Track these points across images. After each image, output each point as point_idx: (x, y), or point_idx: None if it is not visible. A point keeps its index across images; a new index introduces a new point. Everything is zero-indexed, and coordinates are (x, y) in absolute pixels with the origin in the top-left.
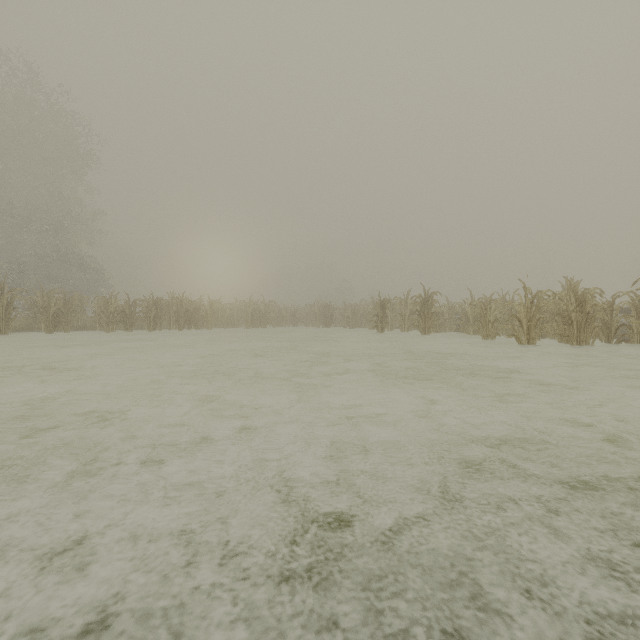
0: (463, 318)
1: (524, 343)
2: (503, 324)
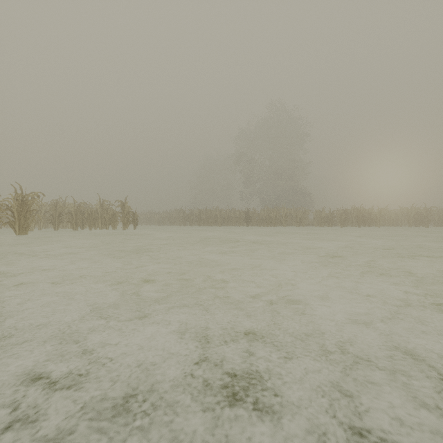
0: None
1: None
2: None
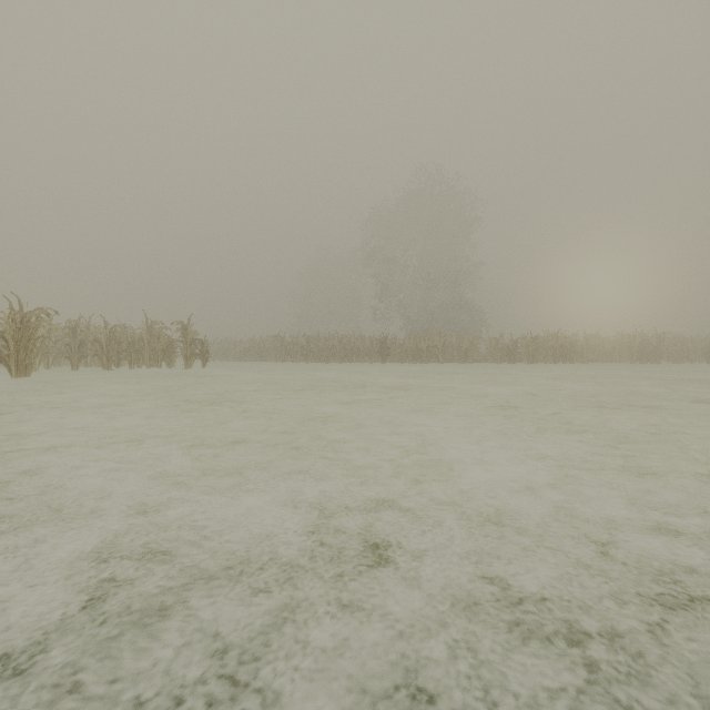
0: None
1: None
2: None
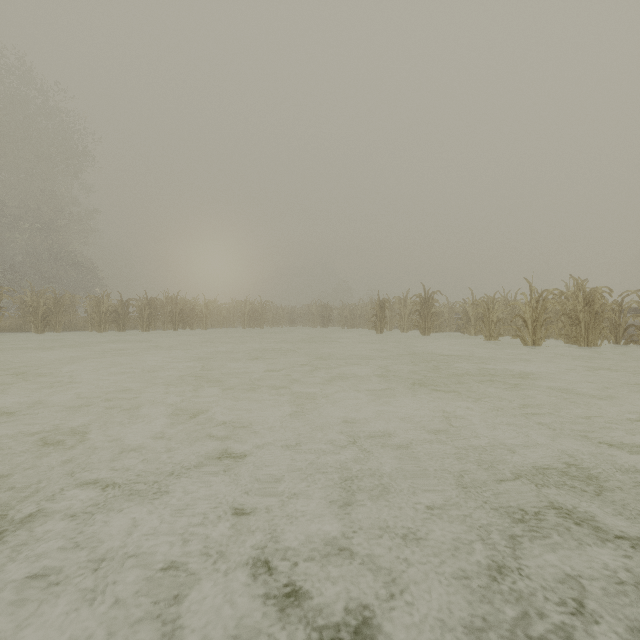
0: (464, 318)
1: (530, 344)
2: (505, 324)
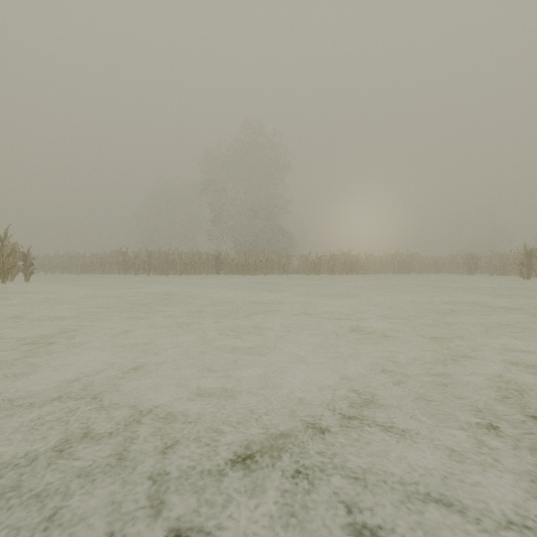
0: None
1: None
2: None
